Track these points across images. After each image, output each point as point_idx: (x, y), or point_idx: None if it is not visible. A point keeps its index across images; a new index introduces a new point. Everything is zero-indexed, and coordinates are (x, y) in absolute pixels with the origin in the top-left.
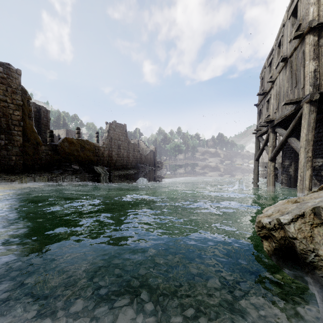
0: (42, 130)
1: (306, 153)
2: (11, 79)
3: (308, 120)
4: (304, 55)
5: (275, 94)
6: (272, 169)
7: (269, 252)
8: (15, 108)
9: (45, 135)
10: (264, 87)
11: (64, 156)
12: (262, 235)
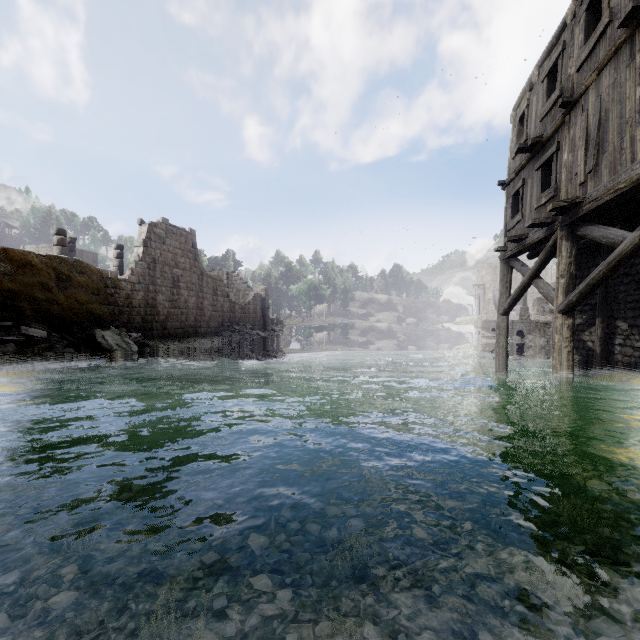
0: None
1: None
2: None
3: None
4: None
5: (581, 133)
6: (567, 335)
7: None
8: None
9: None
10: (527, 135)
11: None
12: None
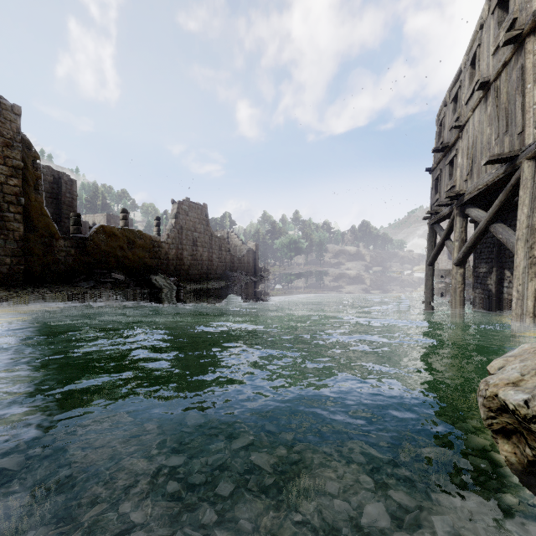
0: (63, 214)
1: (527, 250)
2: (3, 123)
3: (532, 190)
4: (522, 73)
5: (465, 148)
6: (459, 279)
7: (514, 467)
8: (10, 173)
9: (69, 222)
10: (443, 138)
11: (99, 257)
12: (497, 427)
